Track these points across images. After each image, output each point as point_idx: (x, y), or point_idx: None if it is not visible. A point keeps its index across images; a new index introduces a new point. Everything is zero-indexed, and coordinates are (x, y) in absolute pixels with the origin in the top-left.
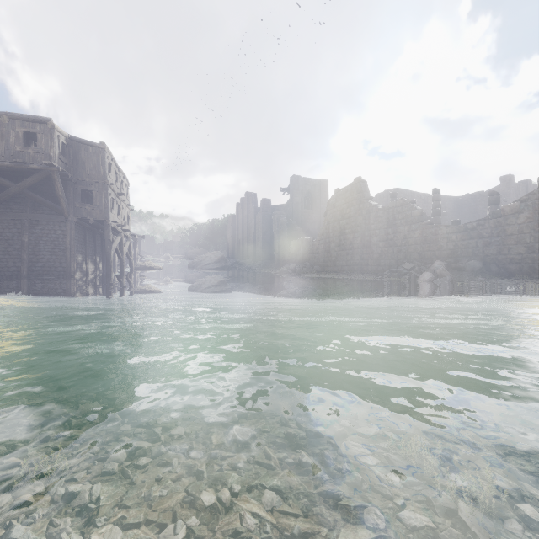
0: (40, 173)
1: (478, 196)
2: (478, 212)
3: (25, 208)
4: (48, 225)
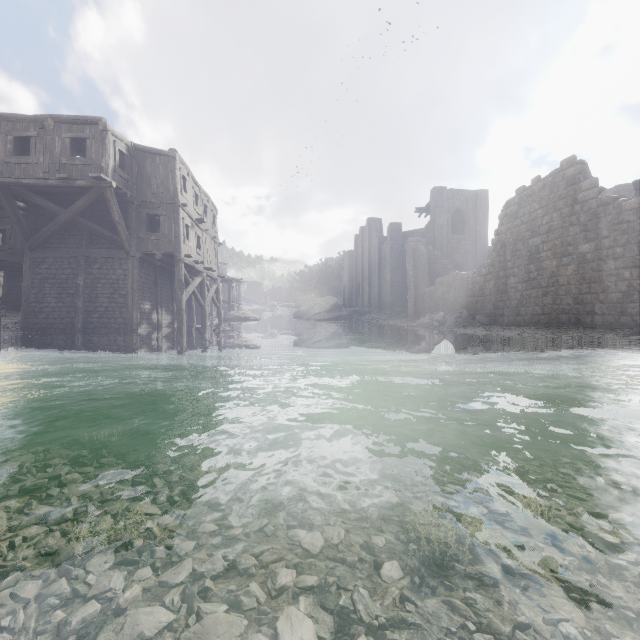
0: (91, 191)
1: None
2: None
3: (81, 242)
4: (106, 263)
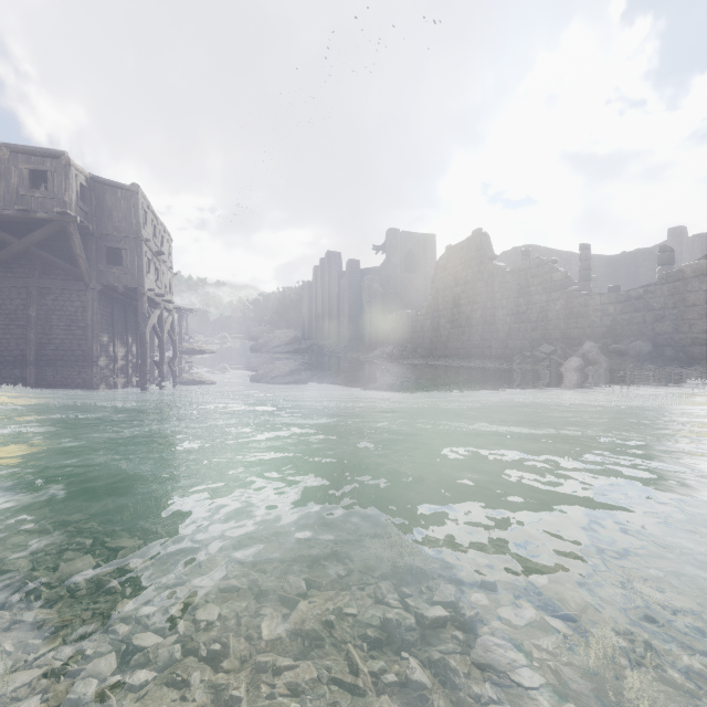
0: (52, 224)
1: (639, 255)
2: (639, 276)
3: (32, 272)
4: (63, 294)
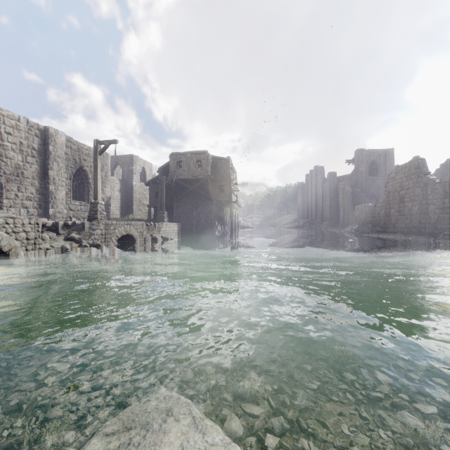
0: (203, 180)
1: None
2: None
3: (194, 198)
4: (203, 206)
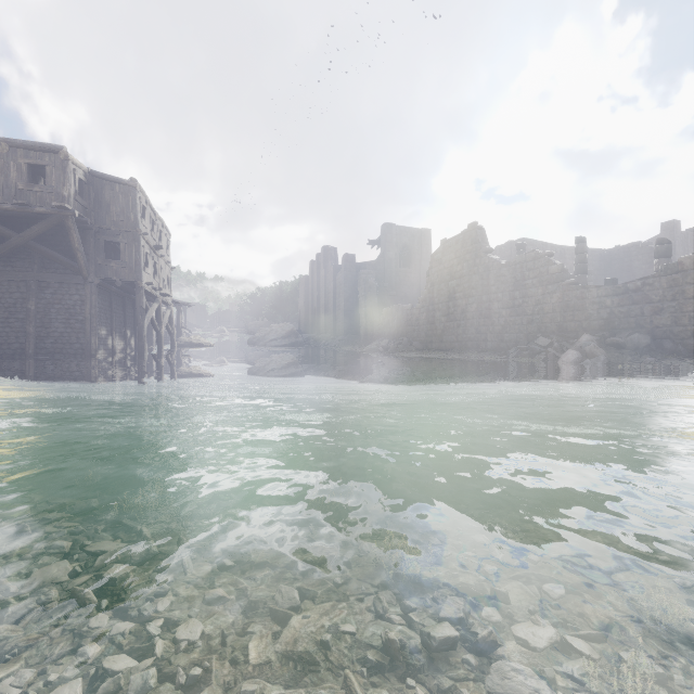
0: (50, 218)
1: (634, 249)
2: (634, 270)
3: (31, 265)
4: (61, 288)
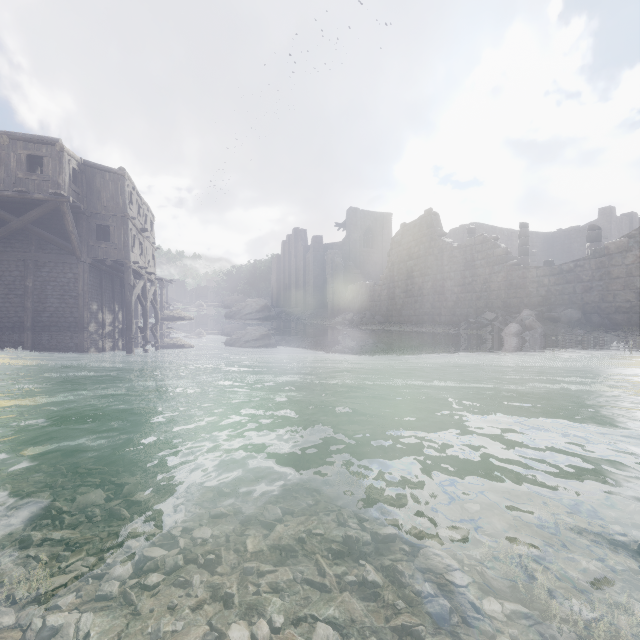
0: (47, 204)
1: (573, 232)
2: (573, 251)
3: (29, 246)
4: (56, 267)
